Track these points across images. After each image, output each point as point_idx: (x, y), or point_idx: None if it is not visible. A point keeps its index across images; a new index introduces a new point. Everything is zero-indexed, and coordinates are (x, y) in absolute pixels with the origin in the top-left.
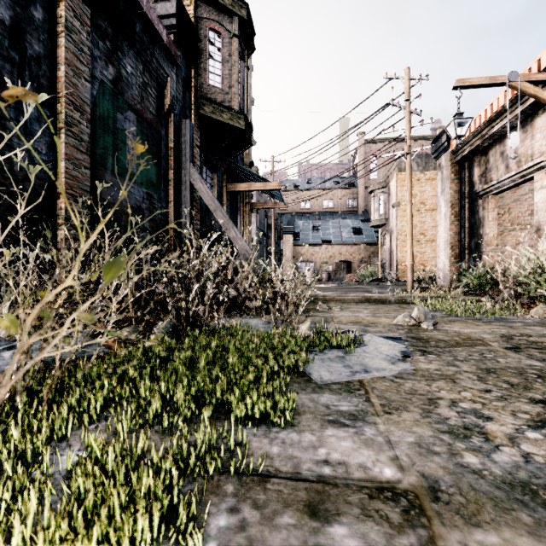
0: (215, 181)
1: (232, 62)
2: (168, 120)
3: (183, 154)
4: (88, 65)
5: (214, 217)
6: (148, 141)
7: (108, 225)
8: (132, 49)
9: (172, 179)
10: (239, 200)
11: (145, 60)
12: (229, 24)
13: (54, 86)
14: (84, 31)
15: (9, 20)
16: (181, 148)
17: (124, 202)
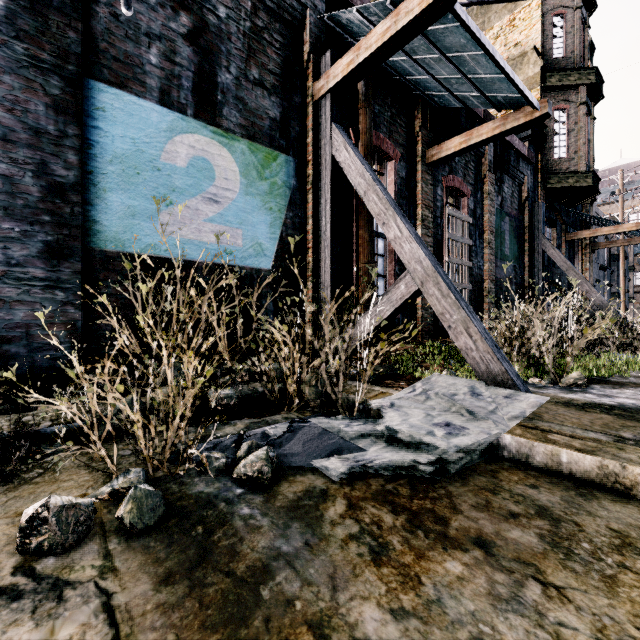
0: (553, 235)
1: (578, 129)
2: (523, 207)
3: (536, 229)
4: (494, 206)
5: (554, 270)
6: (514, 230)
7: (498, 292)
8: (507, 176)
9: (527, 250)
10: (576, 243)
11: (513, 177)
12: (575, 96)
13: (482, 226)
14: (493, 189)
15: (473, 207)
16: (533, 225)
17: (504, 276)
